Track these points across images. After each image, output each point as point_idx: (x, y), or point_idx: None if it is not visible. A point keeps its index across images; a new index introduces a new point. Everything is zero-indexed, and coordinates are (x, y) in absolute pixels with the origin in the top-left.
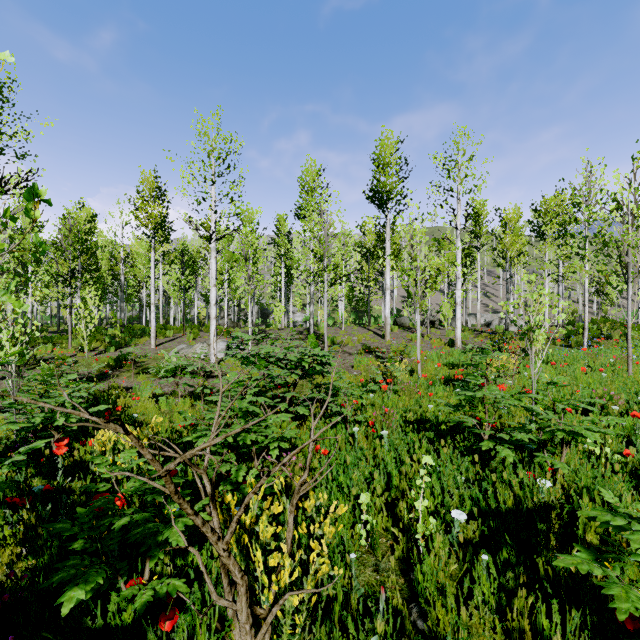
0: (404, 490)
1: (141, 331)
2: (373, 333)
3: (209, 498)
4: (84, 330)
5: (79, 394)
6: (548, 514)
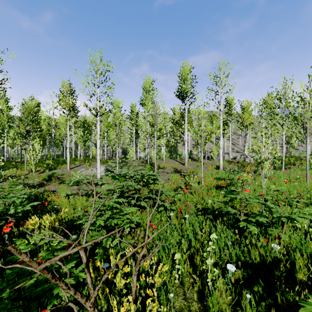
0: (198, 248)
1: (62, 161)
2: (179, 162)
3: (85, 266)
4: (32, 161)
5: (22, 196)
6: (279, 264)
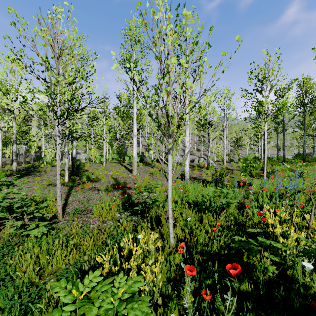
0: None
1: None
2: (125, 168)
3: None
4: None
5: None
6: None
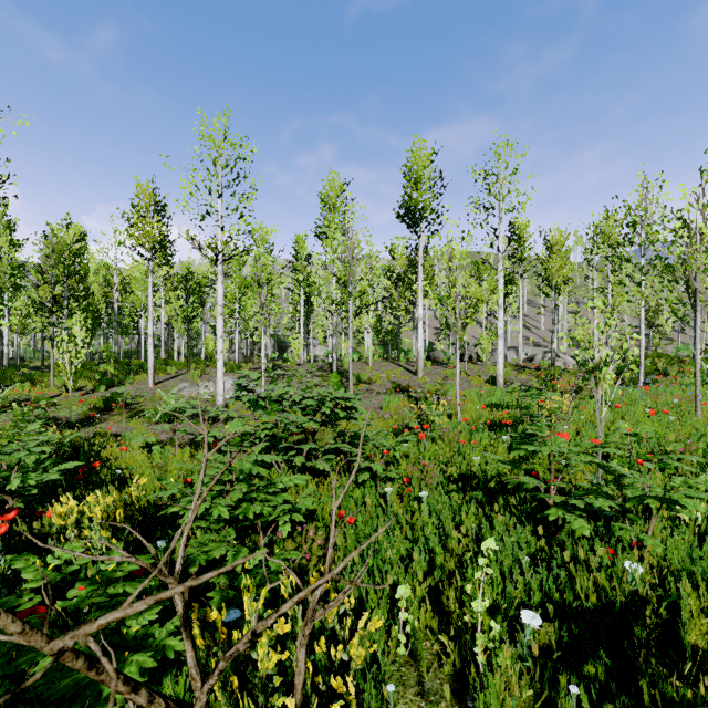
0: (450, 570)
1: (138, 367)
2: (404, 369)
3: (180, 623)
4: (68, 366)
5: (40, 449)
6: (642, 610)
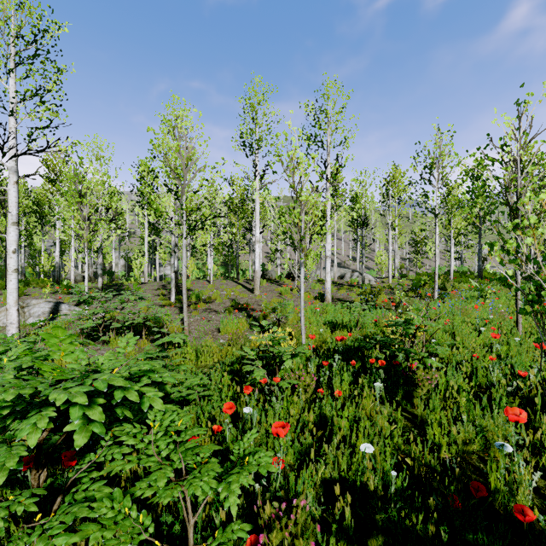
0: None
1: None
2: (242, 287)
3: None
4: None
5: None
6: None
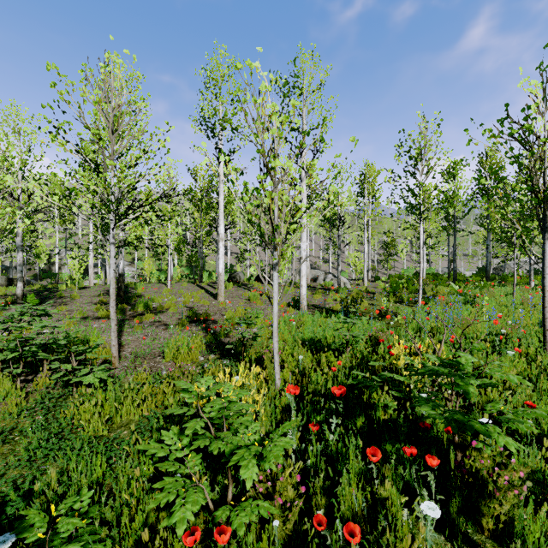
0: None
1: None
2: (205, 291)
3: None
4: None
5: None
6: None
